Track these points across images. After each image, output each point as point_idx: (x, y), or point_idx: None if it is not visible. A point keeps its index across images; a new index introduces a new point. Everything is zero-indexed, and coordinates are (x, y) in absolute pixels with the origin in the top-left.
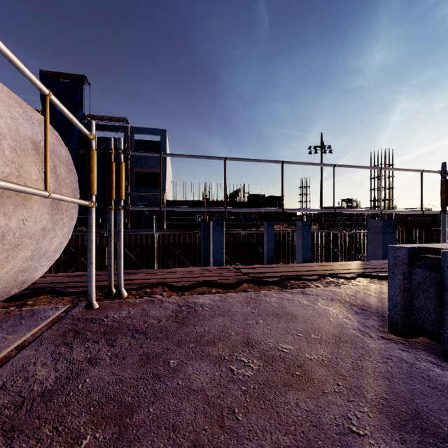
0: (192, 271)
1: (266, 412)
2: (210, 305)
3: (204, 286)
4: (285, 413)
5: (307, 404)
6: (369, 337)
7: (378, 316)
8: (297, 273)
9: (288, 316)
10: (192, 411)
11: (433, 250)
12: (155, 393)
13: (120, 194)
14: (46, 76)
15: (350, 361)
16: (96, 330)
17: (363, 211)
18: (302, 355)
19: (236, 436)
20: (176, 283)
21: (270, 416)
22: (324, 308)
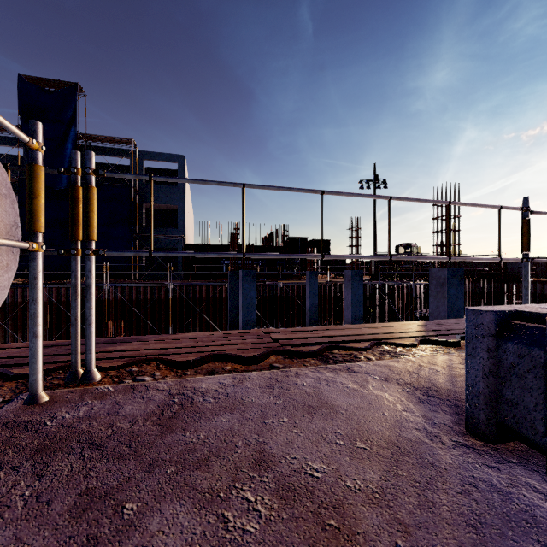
0: (206, 338)
1: None
2: (216, 393)
3: (216, 361)
4: None
5: None
6: (441, 444)
7: (450, 406)
8: (344, 338)
9: (326, 408)
10: None
11: (531, 316)
12: None
13: (89, 232)
14: (27, 83)
15: (414, 492)
16: (26, 443)
17: (427, 259)
18: (342, 484)
19: None
20: (181, 354)
21: None
22: (376, 394)
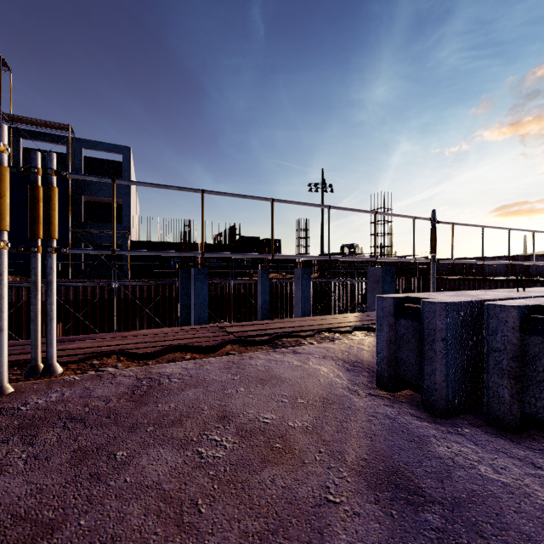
0: (162, 334)
1: (236, 497)
2: (180, 375)
3: (175, 352)
4: (259, 494)
5: (284, 480)
6: (358, 395)
7: (368, 372)
8: (292, 329)
9: (275, 380)
10: (142, 514)
11: (416, 300)
12: (90, 499)
13: (50, 231)
14: None
15: (335, 424)
16: (7, 424)
17: (359, 259)
18: (285, 424)
19: (196, 533)
20: (138, 349)
21: (240, 501)
22: (315, 367)
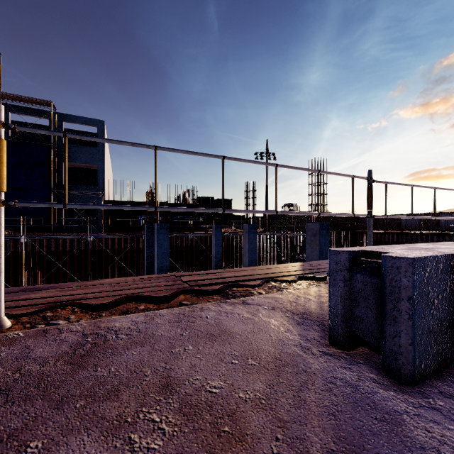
0: (122, 283)
1: None
2: (129, 330)
3: (130, 302)
4: None
5: None
6: (312, 355)
7: (319, 325)
8: (241, 278)
9: (225, 335)
10: None
11: (372, 254)
12: None
13: None
14: None
15: (291, 395)
16: None
17: (303, 214)
18: (235, 396)
19: None
20: (97, 298)
21: None
22: (265, 320)
